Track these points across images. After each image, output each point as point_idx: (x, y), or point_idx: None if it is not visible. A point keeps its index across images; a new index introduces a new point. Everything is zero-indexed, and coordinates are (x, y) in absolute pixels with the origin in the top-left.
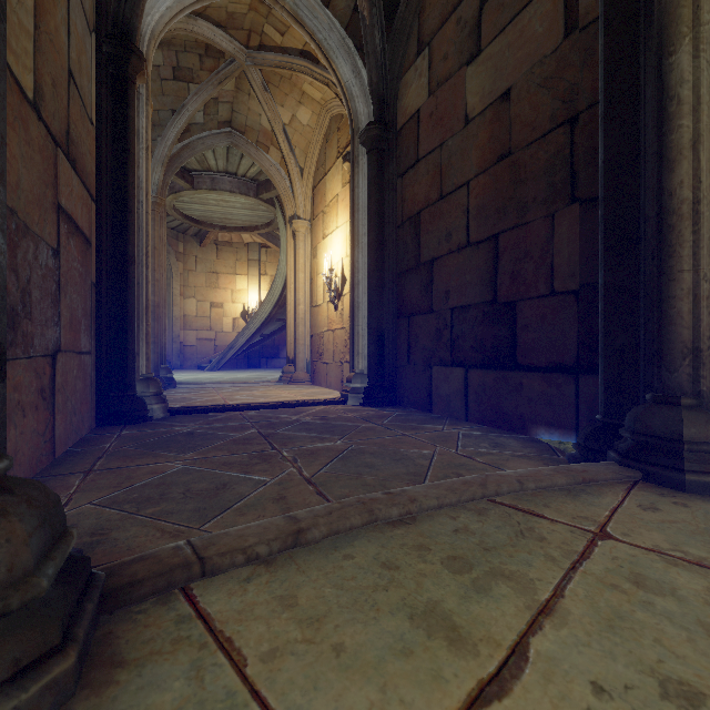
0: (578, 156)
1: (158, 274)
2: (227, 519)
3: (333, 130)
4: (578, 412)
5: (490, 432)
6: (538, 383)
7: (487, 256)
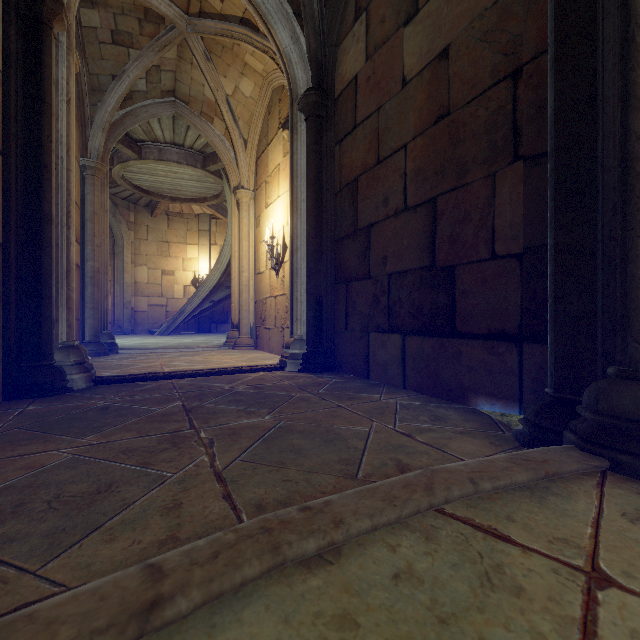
0: (521, 111)
1: (98, 240)
2: (86, 551)
3: (275, 102)
4: (521, 382)
5: (429, 401)
6: (478, 351)
7: (425, 220)
